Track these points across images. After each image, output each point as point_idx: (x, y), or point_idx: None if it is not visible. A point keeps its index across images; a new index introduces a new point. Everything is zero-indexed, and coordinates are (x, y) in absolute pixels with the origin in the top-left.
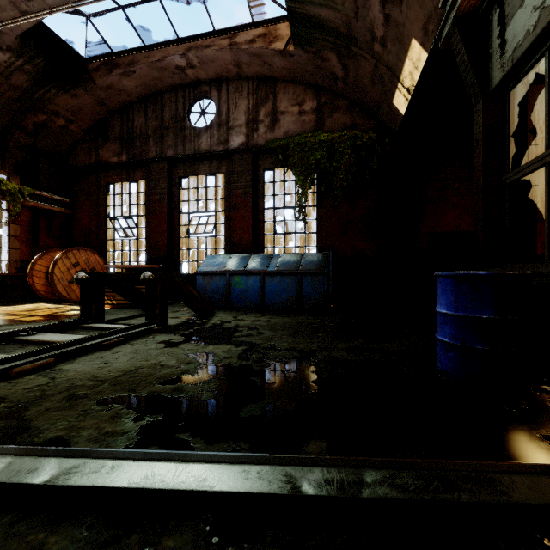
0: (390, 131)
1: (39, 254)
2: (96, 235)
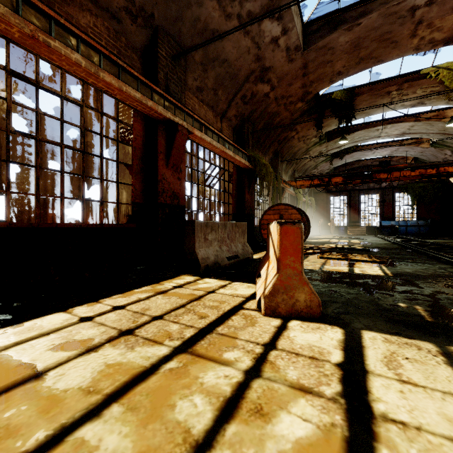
0: (446, 183)
1: (320, 220)
2: (326, 214)
